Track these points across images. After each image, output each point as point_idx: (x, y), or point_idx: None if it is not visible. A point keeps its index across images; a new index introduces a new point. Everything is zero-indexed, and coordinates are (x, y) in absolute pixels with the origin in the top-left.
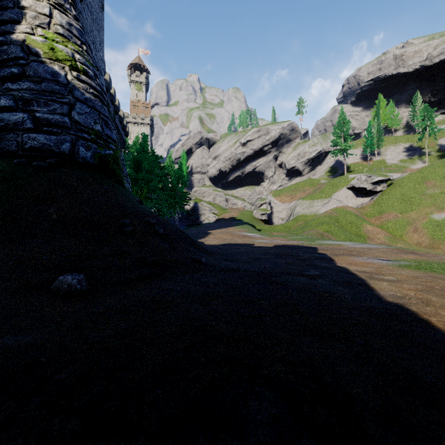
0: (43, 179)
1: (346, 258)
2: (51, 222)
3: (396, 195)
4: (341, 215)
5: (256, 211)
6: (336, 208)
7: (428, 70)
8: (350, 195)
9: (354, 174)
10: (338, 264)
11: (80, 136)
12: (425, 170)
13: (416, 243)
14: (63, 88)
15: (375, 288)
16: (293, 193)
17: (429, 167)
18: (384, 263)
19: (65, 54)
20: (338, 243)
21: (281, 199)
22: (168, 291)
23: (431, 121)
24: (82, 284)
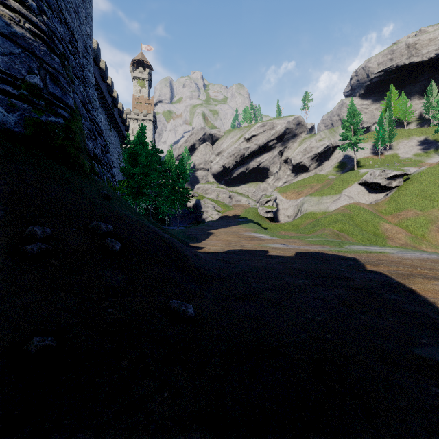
0: None
1: (430, 285)
2: None
3: (414, 191)
4: (354, 212)
5: (261, 208)
6: (348, 205)
7: None
8: (362, 191)
9: (365, 169)
10: None
11: None
12: None
13: None
14: None
15: None
16: (299, 189)
17: None
18: None
19: None
20: (376, 249)
21: (288, 195)
22: None
23: None
24: None
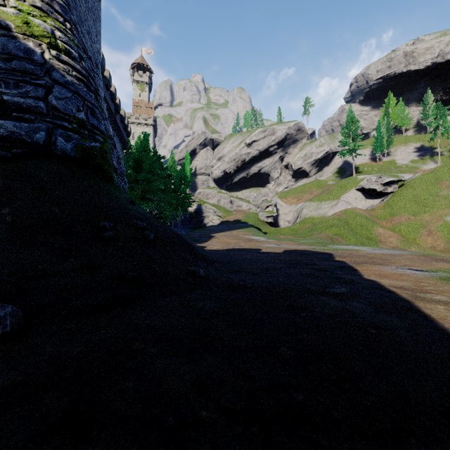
0: (1, 171)
1: (371, 267)
2: (2, 225)
3: (408, 197)
4: (350, 217)
5: (261, 213)
6: (345, 210)
7: (440, 67)
8: (359, 197)
9: (363, 175)
10: (366, 276)
11: (58, 124)
12: (438, 171)
13: (431, 247)
14: (38, 68)
15: (433, 316)
16: (299, 195)
17: (442, 167)
18: (420, 274)
19: (42, 30)
20: (354, 247)
21: (288, 201)
22: (142, 330)
23: (443, 120)
24: (5, 322)
